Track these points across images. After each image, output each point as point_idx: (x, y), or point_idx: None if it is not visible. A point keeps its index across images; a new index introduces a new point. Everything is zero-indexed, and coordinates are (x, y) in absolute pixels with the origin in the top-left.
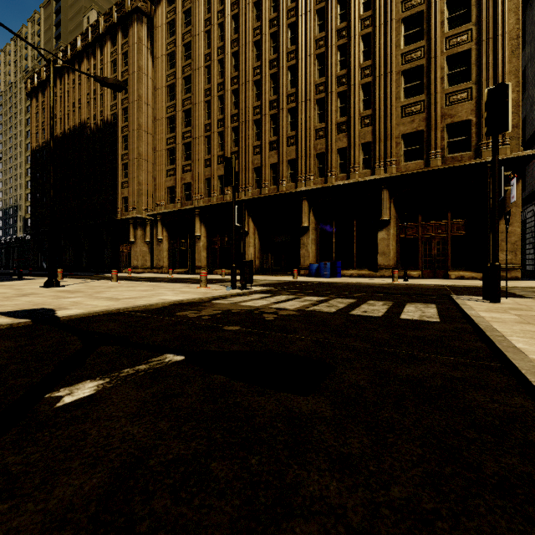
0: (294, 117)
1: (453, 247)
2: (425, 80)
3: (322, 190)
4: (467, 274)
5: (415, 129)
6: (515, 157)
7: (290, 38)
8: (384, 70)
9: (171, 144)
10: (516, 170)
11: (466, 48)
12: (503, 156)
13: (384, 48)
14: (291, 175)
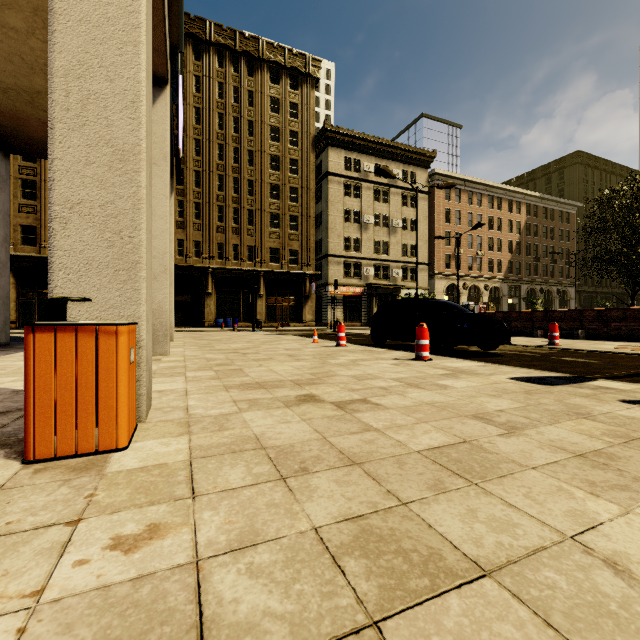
0: (199, 210)
1: (291, 311)
2: (280, 222)
3: (224, 269)
4: (297, 324)
5: (276, 246)
6: (314, 273)
7: (195, 148)
8: (260, 207)
9: (29, 175)
10: (313, 279)
11: (297, 215)
12: (310, 272)
13: (261, 195)
14: (195, 252)
